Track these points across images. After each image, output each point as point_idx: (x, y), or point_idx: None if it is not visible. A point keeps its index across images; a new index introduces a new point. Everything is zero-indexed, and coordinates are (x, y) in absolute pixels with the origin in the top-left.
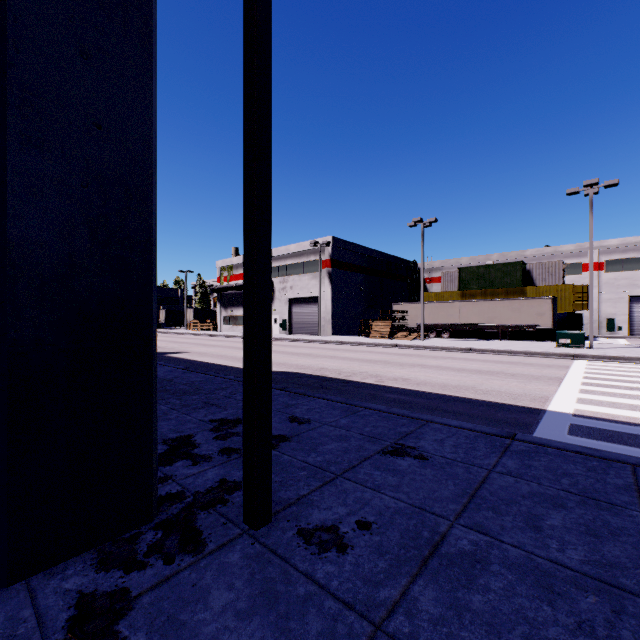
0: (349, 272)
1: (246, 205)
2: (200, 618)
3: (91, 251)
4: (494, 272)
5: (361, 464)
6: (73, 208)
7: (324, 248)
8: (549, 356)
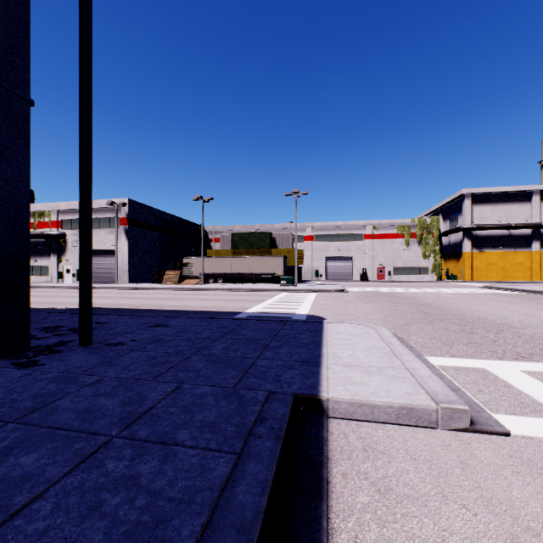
0: (145, 230)
1: (80, 217)
2: (70, 358)
3: (4, 233)
4: (254, 238)
5: (137, 330)
6: None
7: (121, 208)
8: (272, 291)
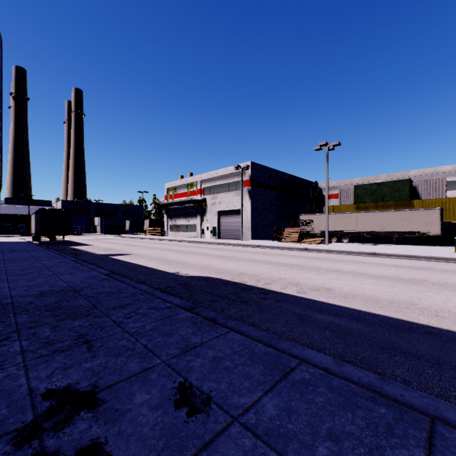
0: (265, 190)
1: None
2: None
3: None
4: (385, 188)
5: None
6: None
7: (245, 171)
8: (455, 261)
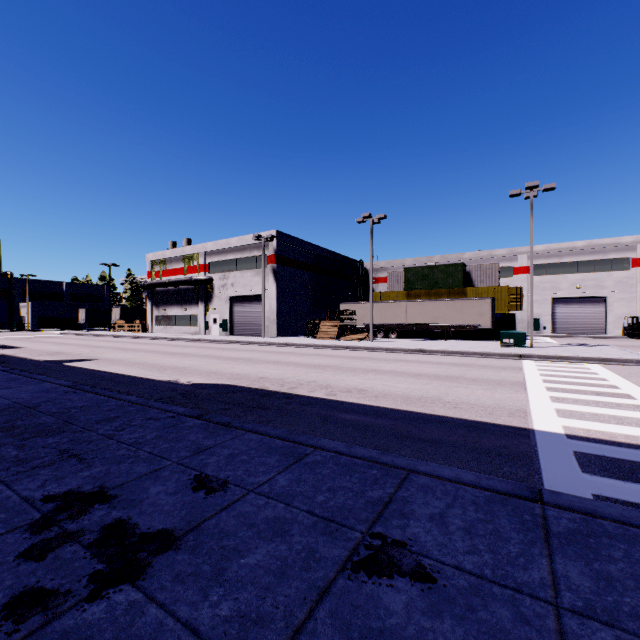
0: (295, 269)
1: None
2: None
3: None
4: (438, 273)
5: (312, 619)
6: None
7: (268, 243)
8: (498, 356)
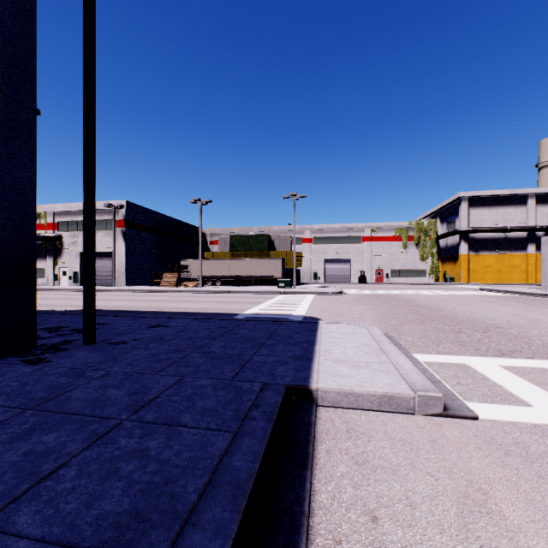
0: (143, 232)
1: (84, 221)
2: (76, 355)
3: (12, 237)
4: (252, 240)
5: (138, 330)
6: (5, 220)
7: (118, 210)
8: (270, 293)
